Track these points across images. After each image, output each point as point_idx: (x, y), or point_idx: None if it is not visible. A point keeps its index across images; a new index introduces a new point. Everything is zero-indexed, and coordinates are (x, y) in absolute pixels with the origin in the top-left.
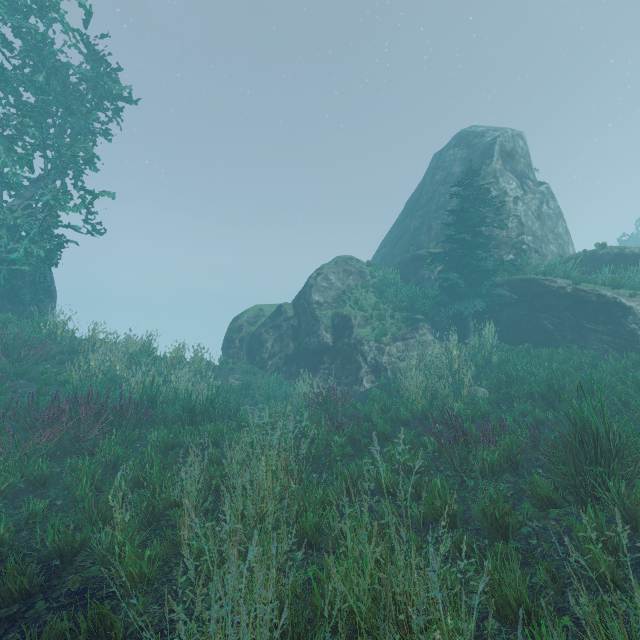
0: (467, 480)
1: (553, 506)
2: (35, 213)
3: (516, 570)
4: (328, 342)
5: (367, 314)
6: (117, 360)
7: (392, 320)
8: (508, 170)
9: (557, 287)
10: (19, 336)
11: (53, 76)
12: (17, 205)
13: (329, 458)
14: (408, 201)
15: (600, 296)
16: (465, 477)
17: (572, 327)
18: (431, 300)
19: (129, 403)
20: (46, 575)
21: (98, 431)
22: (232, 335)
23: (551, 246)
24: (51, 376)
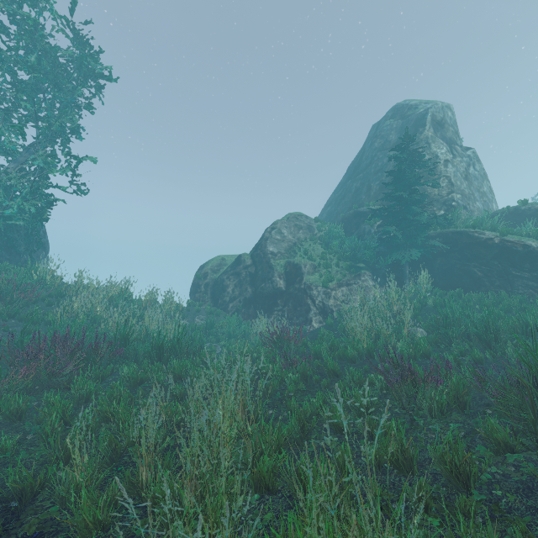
0: (417, 419)
1: (510, 451)
2: (28, 175)
3: (490, 533)
4: (281, 287)
5: (315, 263)
6: (98, 302)
7: (337, 268)
8: (439, 137)
9: (485, 238)
10: (12, 281)
11: (44, 57)
12: (12, 168)
13: (283, 393)
14: (350, 166)
15: (526, 246)
16: (415, 416)
17: (500, 274)
18: (371, 251)
19: (104, 341)
20: (6, 516)
21: (75, 367)
22: (198, 281)
23: (477, 203)
24: (39, 316)
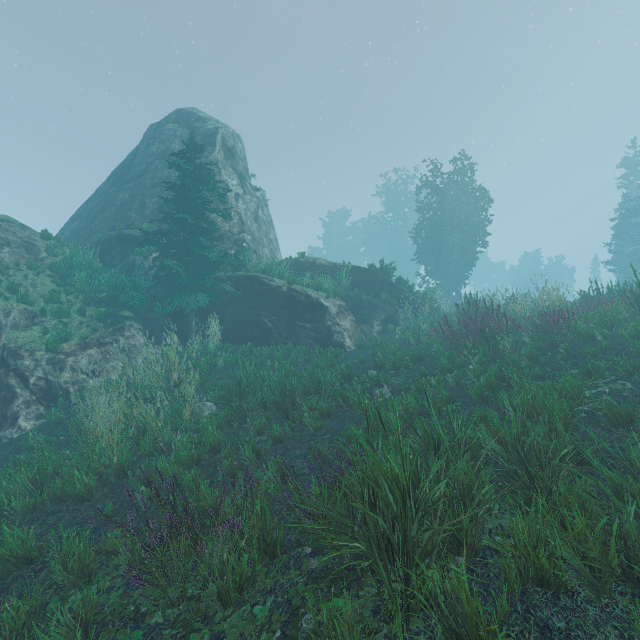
0: None
1: None
2: None
3: None
4: None
5: (35, 308)
6: None
7: (82, 318)
8: (230, 166)
9: (275, 286)
10: None
11: None
12: None
13: None
14: (115, 169)
15: (307, 296)
16: (192, 633)
17: (287, 325)
18: (144, 293)
19: None
20: None
21: None
22: None
23: (266, 249)
24: None
